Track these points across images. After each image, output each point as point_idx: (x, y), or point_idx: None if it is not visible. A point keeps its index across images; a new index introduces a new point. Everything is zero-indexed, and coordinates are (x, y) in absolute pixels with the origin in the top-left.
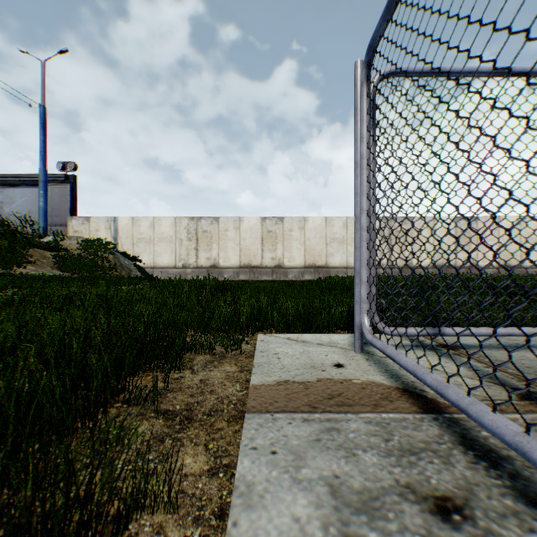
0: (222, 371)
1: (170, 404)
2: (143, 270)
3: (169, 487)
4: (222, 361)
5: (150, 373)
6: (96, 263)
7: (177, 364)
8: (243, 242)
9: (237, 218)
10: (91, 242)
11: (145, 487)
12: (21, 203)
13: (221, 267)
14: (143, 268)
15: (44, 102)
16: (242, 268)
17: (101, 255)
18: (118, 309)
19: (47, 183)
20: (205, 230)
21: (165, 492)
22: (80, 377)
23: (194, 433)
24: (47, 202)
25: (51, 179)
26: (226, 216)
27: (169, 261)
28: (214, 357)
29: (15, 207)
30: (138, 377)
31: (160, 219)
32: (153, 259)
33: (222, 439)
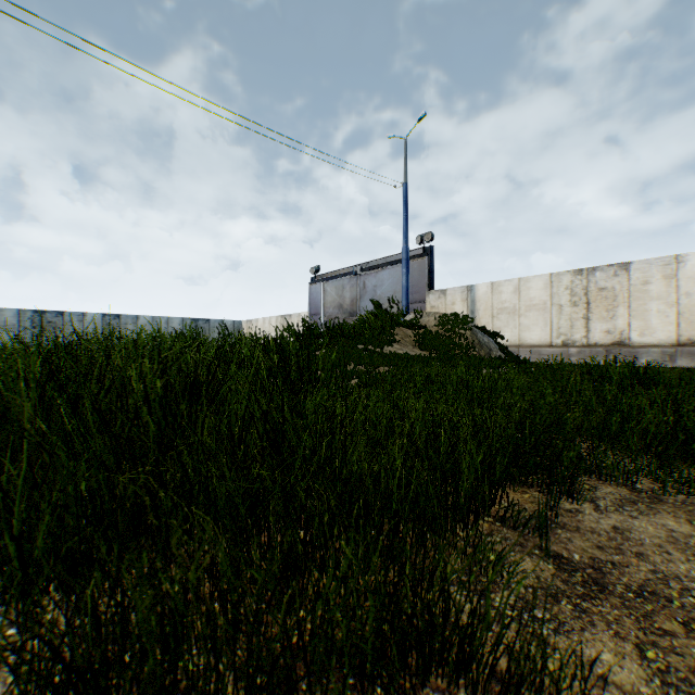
0: (657, 524)
1: (562, 546)
2: (505, 349)
3: (580, 686)
4: (654, 506)
5: (526, 490)
6: (452, 341)
7: (570, 489)
8: (684, 300)
9: (670, 259)
10: (447, 317)
11: (541, 661)
12: (388, 284)
13: (634, 344)
14: (505, 347)
15: (405, 179)
16: (680, 347)
17: (457, 332)
18: (480, 396)
19: (407, 260)
20: (602, 287)
21: (568, 686)
22: (447, 472)
23: (610, 613)
24: (407, 280)
25: (411, 256)
26: (645, 259)
27: (541, 337)
28: (635, 494)
29: (383, 289)
30: (513, 491)
31: (528, 280)
32: (518, 335)
33: (674, 654)
